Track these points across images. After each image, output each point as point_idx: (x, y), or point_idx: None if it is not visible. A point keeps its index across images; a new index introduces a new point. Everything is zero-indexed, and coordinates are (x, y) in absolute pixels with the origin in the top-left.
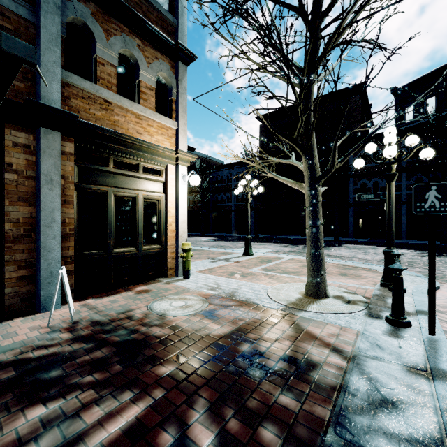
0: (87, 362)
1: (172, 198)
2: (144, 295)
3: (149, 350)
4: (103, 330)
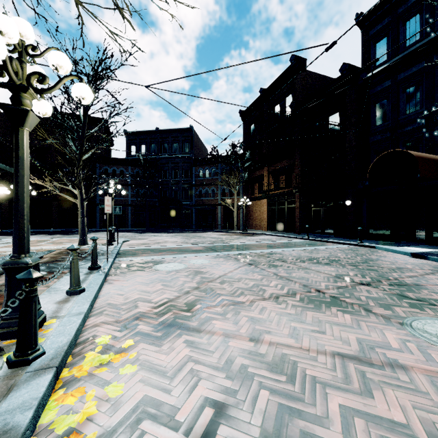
0: None
1: None
2: None
3: None
4: None
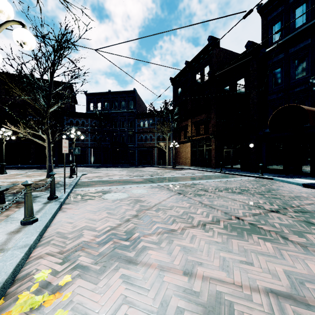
0: None
1: None
2: None
3: None
4: None
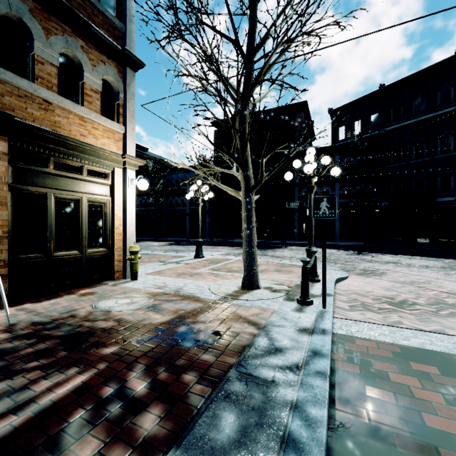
0: (31, 353)
1: (120, 201)
2: (88, 296)
3: (93, 338)
4: (44, 328)
